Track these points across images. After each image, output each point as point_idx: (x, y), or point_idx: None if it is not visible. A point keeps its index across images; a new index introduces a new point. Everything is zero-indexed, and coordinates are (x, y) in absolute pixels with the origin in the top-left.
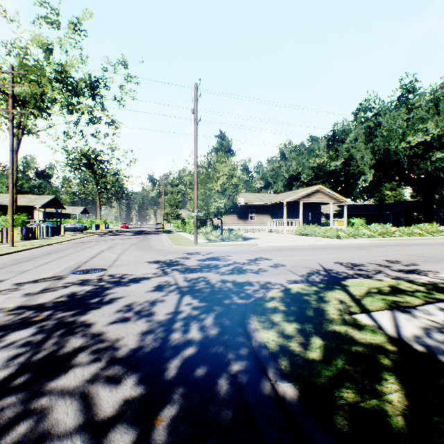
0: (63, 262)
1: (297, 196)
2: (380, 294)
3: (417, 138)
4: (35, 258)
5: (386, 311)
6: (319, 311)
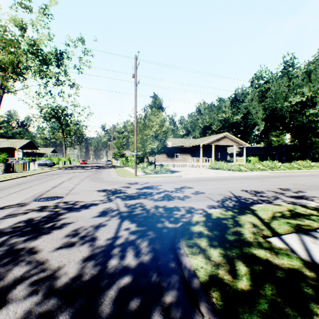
0: (30, 191)
1: (210, 141)
2: (284, 218)
3: (296, 99)
4: (8, 188)
5: (293, 234)
6: (237, 234)
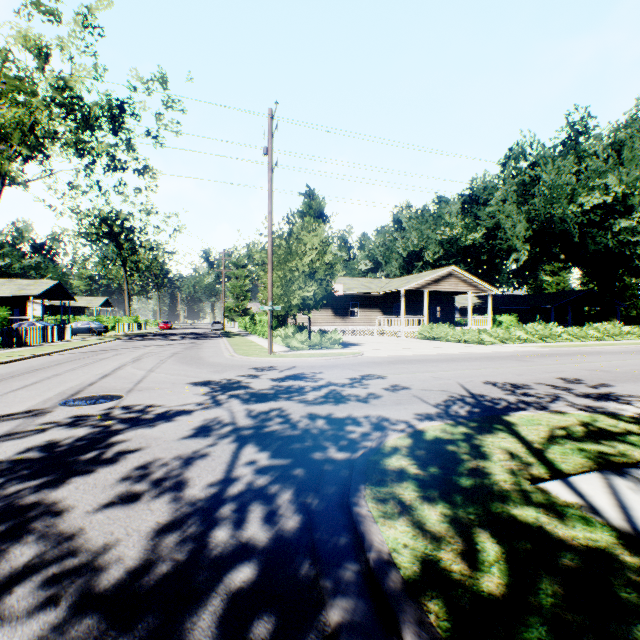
0: (54, 384)
1: (420, 282)
2: (572, 440)
3: (592, 198)
4: (11, 377)
5: (594, 473)
6: (479, 475)
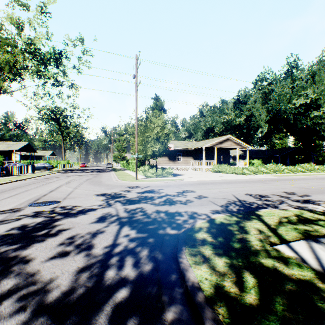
0: (25, 195)
1: (212, 143)
2: (291, 223)
3: (300, 101)
4: (3, 192)
5: (302, 241)
6: (243, 242)
